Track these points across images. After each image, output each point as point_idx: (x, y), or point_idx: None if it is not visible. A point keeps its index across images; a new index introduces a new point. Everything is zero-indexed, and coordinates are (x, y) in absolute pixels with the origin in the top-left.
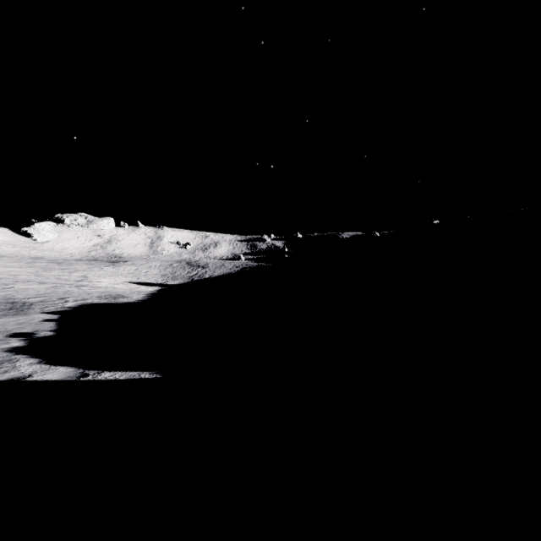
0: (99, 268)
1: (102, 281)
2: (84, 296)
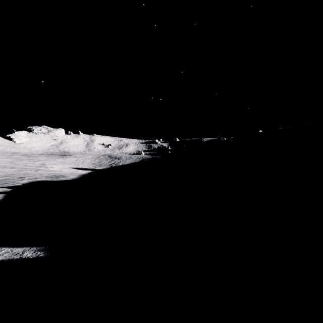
0: (53, 159)
1: (54, 167)
2: (36, 176)
